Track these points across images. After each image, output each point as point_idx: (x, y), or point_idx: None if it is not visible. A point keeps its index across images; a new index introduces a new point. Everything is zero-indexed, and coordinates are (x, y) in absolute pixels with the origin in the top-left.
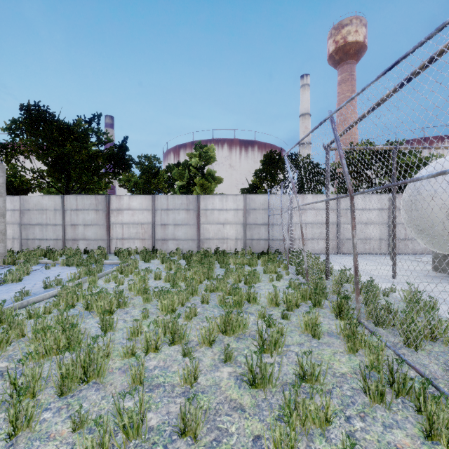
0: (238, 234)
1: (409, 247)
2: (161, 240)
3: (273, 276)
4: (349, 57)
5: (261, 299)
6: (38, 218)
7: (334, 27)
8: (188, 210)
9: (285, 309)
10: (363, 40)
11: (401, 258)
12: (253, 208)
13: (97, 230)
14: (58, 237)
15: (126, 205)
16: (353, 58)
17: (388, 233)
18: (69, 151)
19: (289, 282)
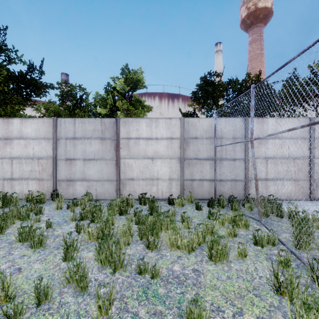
0: (172, 173)
1: None
2: (66, 181)
3: None
4: (259, 21)
5: None
6: None
7: None
8: (103, 138)
9: None
10: (271, 6)
11: None
12: (194, 136)
13: None
14: None
15: (17, 133)
16: (262, 22)
17: None
18: None
19: None
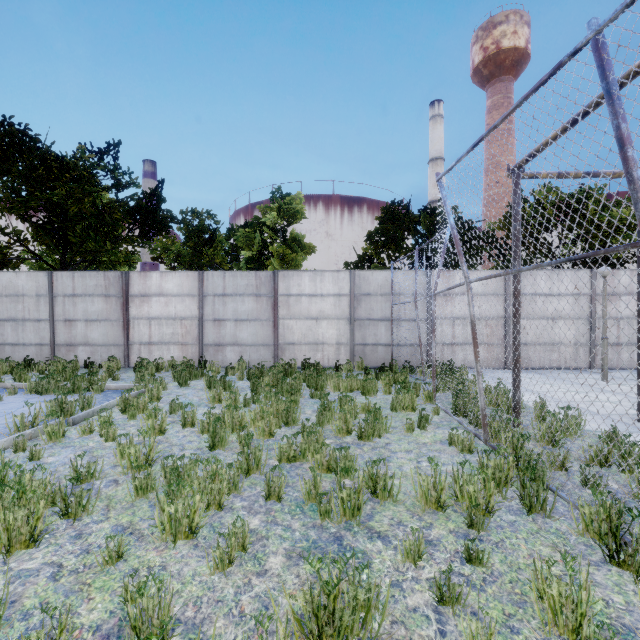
0: (341, 336)
1: (624, 357)
2: (214, 346)
3: (413, 420)
4: (504, 72)
5: (398, 485)
6: (10, 309)
7: (482, 26)
8: (258, 295)
9: (460, 517)
10: (525, 45)
11: (617, 377)
12: (366, 292)
13: (107, 329)
14: (43, 341)
15: (156, 288)
16: (510, 73)
17: (589, 334)
18: (61, 198)
19: (449, 436)
